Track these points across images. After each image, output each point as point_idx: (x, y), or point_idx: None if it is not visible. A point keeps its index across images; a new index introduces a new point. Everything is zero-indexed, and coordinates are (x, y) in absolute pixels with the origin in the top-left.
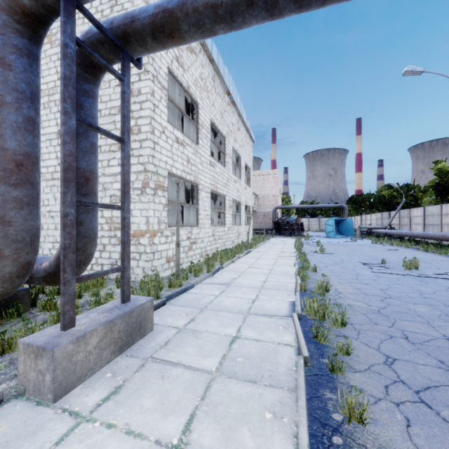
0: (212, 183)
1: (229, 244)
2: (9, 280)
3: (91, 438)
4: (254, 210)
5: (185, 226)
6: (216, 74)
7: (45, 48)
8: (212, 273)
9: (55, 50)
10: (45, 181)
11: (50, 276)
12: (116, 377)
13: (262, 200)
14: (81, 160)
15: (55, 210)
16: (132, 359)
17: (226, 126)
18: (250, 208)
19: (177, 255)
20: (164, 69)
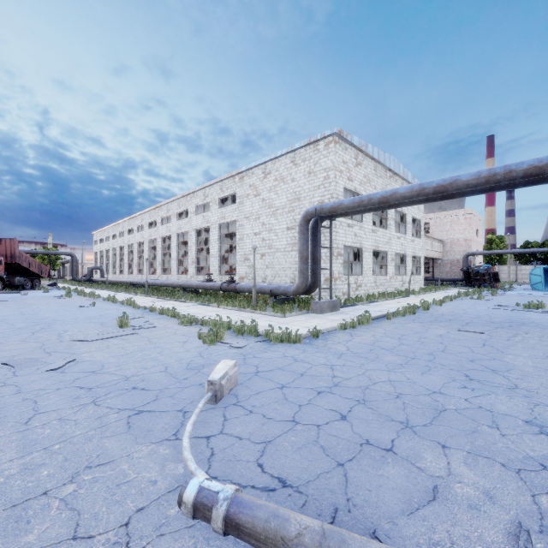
0: (374, 244)
1: (391, 290)
2: (303, 289)
3: (331, 316)
4: (437, 257)
5: (353, 276)
6: (377, 163)
7: (281, 185)
8: (368, 302)
9: (285, 186)
10: (280, 252)
11: (306, 291)
12: (332, 314)
13: (450, 245)
14: (317, 254)
15: (286, 267)
16: (335, 313)
17: None
18: (420, 259)
19: (348, 289)
20: (341, 190)
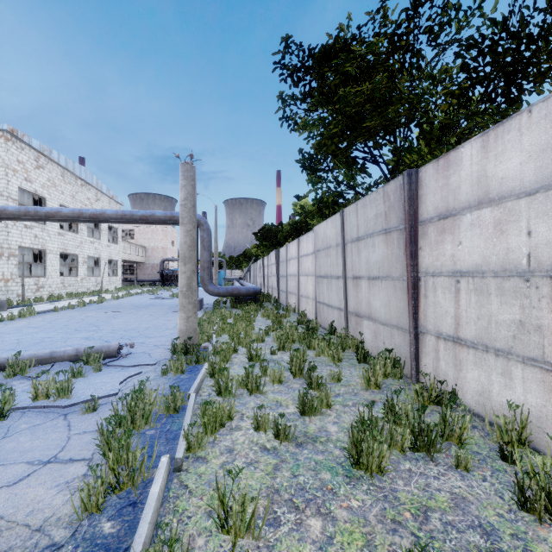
0: (62, 247)
1: (83, 290)
2: None
3: None
4: (140, 261)
5: (33, 277)
6: (66, 170)
7: None
8: (49, 302)
9: None
10: None
11: None
12: None
13: (151, 251)
14: None
15: None
16: None
17: (80, 203)
18: (118, 262)
19: (23, 290)
20: (15, 189)
